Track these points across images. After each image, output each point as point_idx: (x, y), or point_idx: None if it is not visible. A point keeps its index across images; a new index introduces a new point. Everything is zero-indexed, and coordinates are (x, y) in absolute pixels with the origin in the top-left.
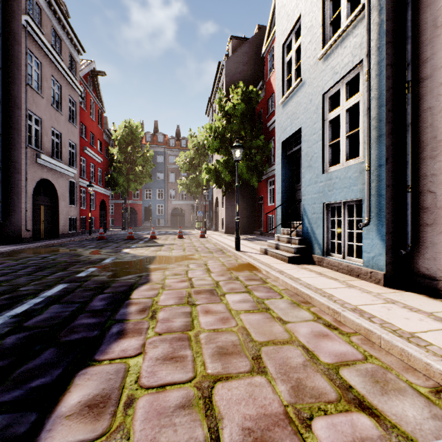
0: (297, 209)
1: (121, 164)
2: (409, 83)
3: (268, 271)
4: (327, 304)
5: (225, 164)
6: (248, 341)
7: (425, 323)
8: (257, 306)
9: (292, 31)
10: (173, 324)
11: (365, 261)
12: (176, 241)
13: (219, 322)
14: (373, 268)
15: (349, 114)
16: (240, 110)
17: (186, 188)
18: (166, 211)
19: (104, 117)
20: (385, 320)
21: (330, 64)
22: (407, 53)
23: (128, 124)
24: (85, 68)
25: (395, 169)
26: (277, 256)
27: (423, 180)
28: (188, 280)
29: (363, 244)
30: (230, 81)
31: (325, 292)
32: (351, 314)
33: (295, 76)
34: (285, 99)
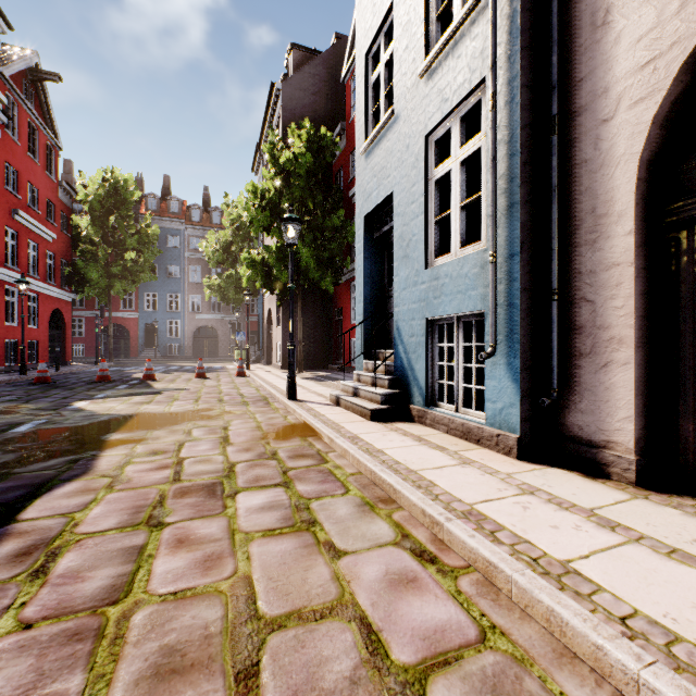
0: (389, 329)
1: (96, 246)
2: (556, 118)
3: (333, 437)
4: (421, 505)
5: (280, 252)
6: (243, 620)
7: (585, 535)
8: (294, 517)
9: (380, 31)
10: (79, 589)
11: (489, 416)
12: (190, 383)
13: (196, 570)
14: (501, 429)
15: (468, 181)
16: (305, 164)
17: (219, 292)
18: (184, 332)
19: (66, 160)
20: (519, 534)
21: (437, 85)
22: (552, 68)
23: (109, 176)
24: (17, 61)
25: (534, 262)
26: (355, 409)
27: (575, 281)
28: (174, 465)
29: (486, 387)
30: (290, 118)
31: (422, 478)
32: (462, 527)
33: (386, 106)
34: (370, 145)
